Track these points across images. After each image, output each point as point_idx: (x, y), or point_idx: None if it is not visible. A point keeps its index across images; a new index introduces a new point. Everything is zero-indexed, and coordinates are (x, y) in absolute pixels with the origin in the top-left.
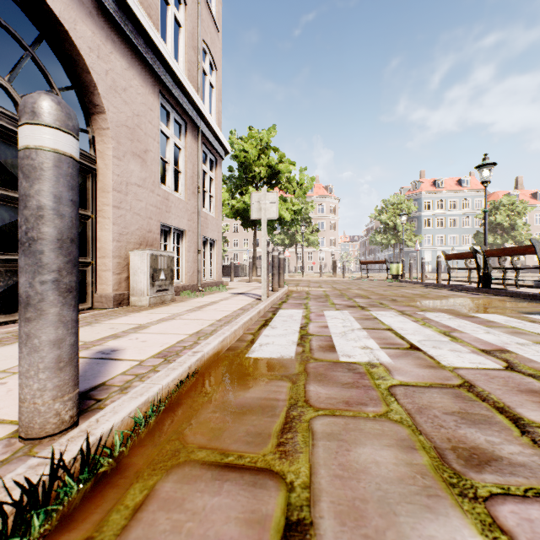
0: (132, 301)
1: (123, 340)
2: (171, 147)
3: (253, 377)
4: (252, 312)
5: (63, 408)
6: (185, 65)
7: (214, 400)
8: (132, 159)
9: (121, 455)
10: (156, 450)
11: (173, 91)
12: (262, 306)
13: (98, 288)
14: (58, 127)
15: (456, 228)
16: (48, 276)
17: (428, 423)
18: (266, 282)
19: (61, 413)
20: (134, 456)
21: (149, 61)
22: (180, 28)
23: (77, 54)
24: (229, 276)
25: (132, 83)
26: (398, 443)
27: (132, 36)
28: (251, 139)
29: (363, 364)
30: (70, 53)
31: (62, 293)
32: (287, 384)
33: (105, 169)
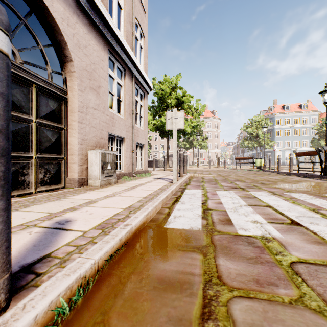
0: (90, 183)
1: (77, 212)
2: (115, 85)
3: (171, 248)
4: (168, 192)
5: None
6: (124, 33)
7: (139, 272)
8: (90, 91)
9: None
10: None
11: (116, 49)
12: (174, 187)
13: (68, 175)
14: None
15: (298, 136)
16: None
17: None
18: (176, 171)
19: None
20: None
21: (101, 29)
22: (121, 10)
23: (54, 22)
24: (152, 167)
25: (90, 43)
26: None
27: (89, 12)
28: (166, 83)
29: (258, 237)
30: (49, 22)
31: None
32: (199, 256)
33: (73, 97)
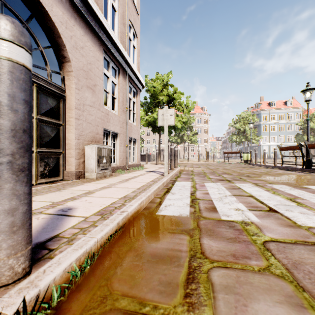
0: (86, 176)
1: (77, 201)
2: (110, 83)
3: (162, 231)
4: (159, 183)
5: (16, 263)
6: (118, 34)
7: (135, 249)
8: (86, 89)
9: (60, 302)
10: (89, 296)
11: (111, 49)
12: (165, 179)
13: (66, 168)
14: (12, 41)
15: (284, 131)
16: (3, 158)
17: (306, 280)
18: (167, 164)
19: (14, 266)
20: (71, 301)
21: (97, 30)
22: (116, 12)
23: (53, 26)
24: (144, 161)
25: (87, 44)
26: (287, 300)
27: (86, 15)
28: (157, 80)
29: (239, 222)
30: (49, 25)
31: (15, 172)
32: (186, 237)
33: (70, 96)
